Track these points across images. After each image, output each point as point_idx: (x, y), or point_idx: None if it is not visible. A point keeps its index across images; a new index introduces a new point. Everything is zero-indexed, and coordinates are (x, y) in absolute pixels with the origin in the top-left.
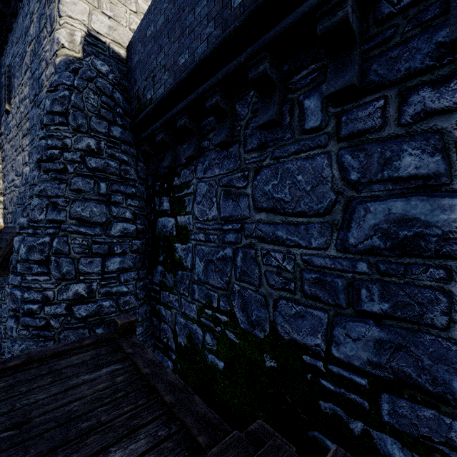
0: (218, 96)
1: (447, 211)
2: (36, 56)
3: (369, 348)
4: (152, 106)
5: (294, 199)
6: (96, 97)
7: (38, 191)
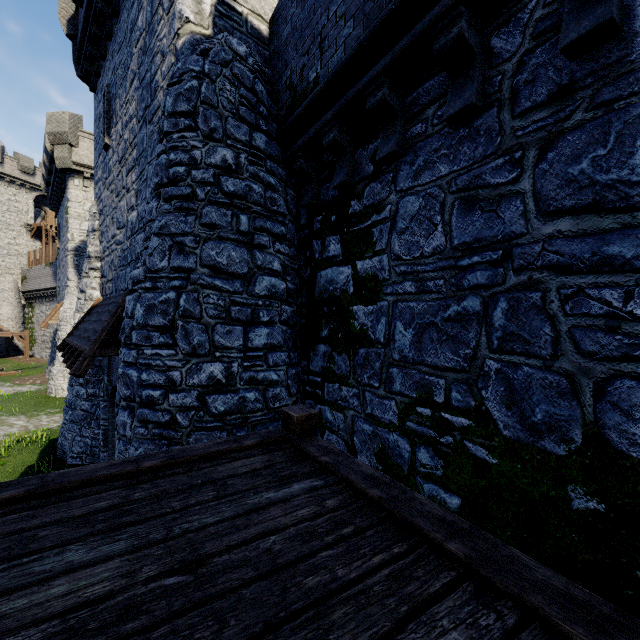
0: (464, 21)
1: None
2: (147, 52)
3: None
4: (320, 86)
5: None
6: (232, 89)
7: (158, 227)
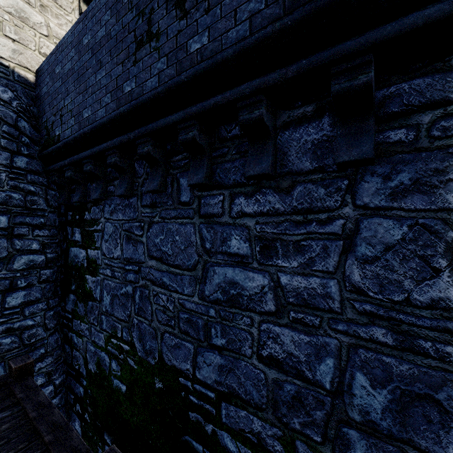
0: (117, 156)
1: (251, 280)
2: None
3: (216, 371)
4: (59, 145)
5: (174, 254)
6: None
7: None
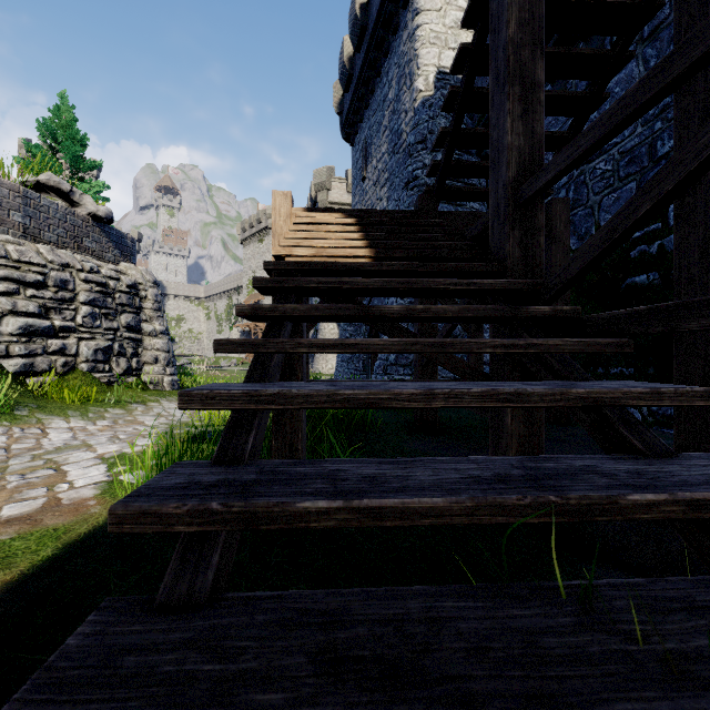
0: None
1: None
2: (395, 113)
3: None
4: None
5: None
6: (445, 121)
7: (408, 204)
